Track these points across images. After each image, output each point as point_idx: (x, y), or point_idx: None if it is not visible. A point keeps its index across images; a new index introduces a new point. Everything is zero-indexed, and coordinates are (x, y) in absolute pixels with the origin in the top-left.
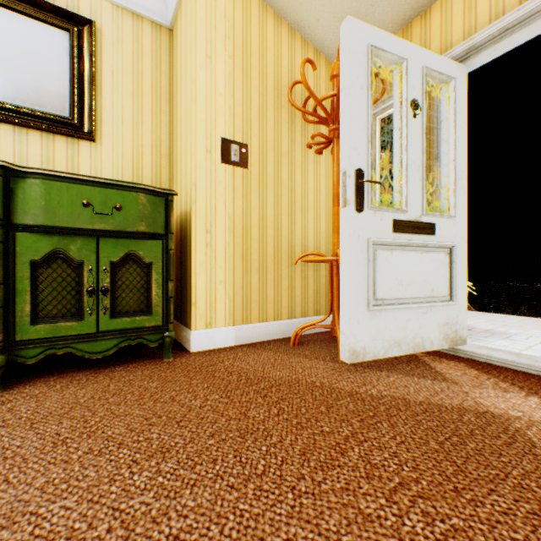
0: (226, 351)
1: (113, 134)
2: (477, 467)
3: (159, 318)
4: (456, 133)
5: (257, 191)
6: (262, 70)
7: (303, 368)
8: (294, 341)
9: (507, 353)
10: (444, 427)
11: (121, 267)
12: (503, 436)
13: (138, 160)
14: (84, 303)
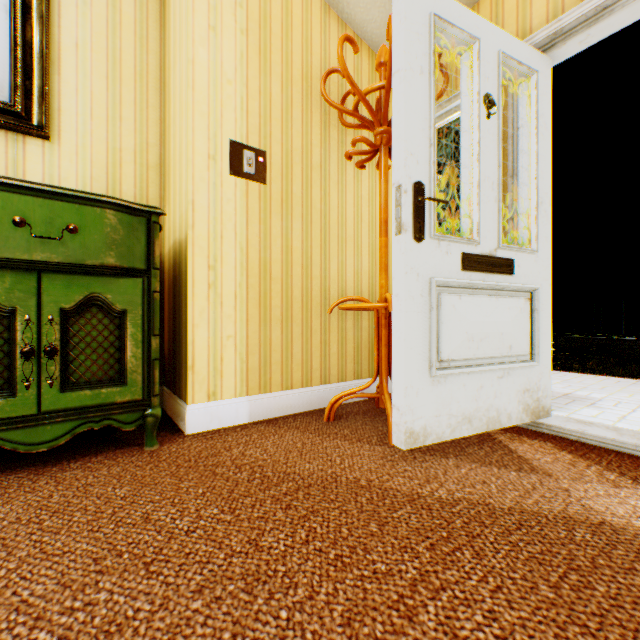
0: (235, 431)
1: (78, 132)
2: (622, 635)
3: (137, 389)
4: (539, 144)
5: (279, 215)
6: (286, 54)
7: (341, 457)
8: (329, 415)
9: (604, 429)
10: (552, 554)
11: (78, 317)
12: (639, 568)
13: (114, 169)
14: (17, 370)
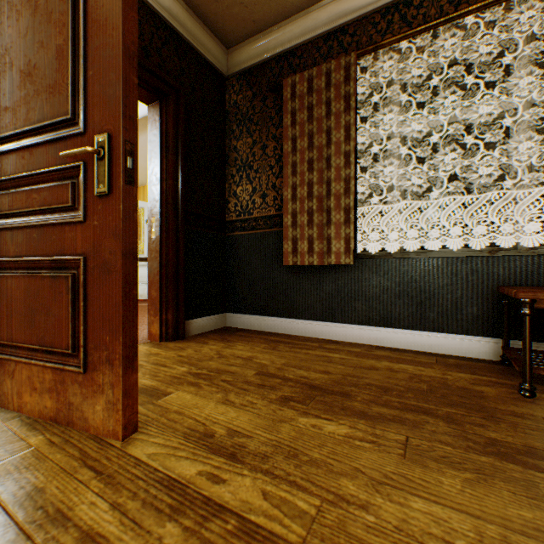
0: None
1: None
2: None
3: None
4: None
5: None
6: None
7: None
8: None
9: None
10: None
11: None
12: (145, 306)
13: None
14: None
